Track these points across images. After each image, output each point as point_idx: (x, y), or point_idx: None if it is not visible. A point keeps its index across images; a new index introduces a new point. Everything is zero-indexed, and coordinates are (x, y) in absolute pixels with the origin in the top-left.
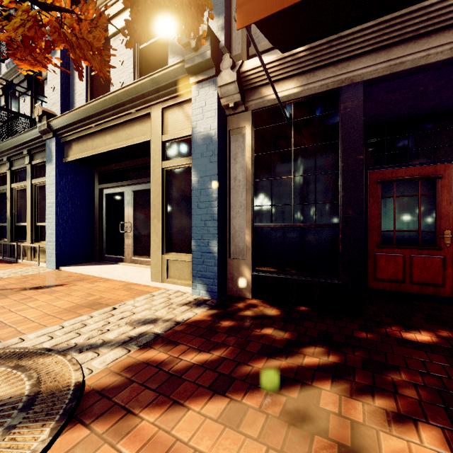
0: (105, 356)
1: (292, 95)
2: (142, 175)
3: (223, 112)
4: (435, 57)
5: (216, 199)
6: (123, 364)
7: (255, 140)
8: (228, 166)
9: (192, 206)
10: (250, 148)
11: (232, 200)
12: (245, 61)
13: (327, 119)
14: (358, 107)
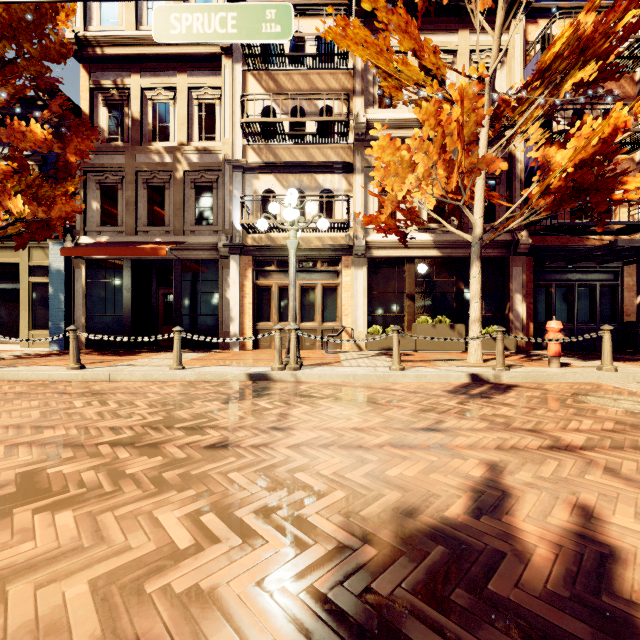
0: (7, 356)
1: (104, 258)
2: (8, 277)
3: (69, 258)
4: (151, 258)
5: (64, 302)
6: (16, 357)
7: (88, 274)
8: (73, 285)
9: (50, 304)
10: (85, 278)
11: (76, 302)
12: (82, 236)
13: (119, 271)
14: (129, 269)
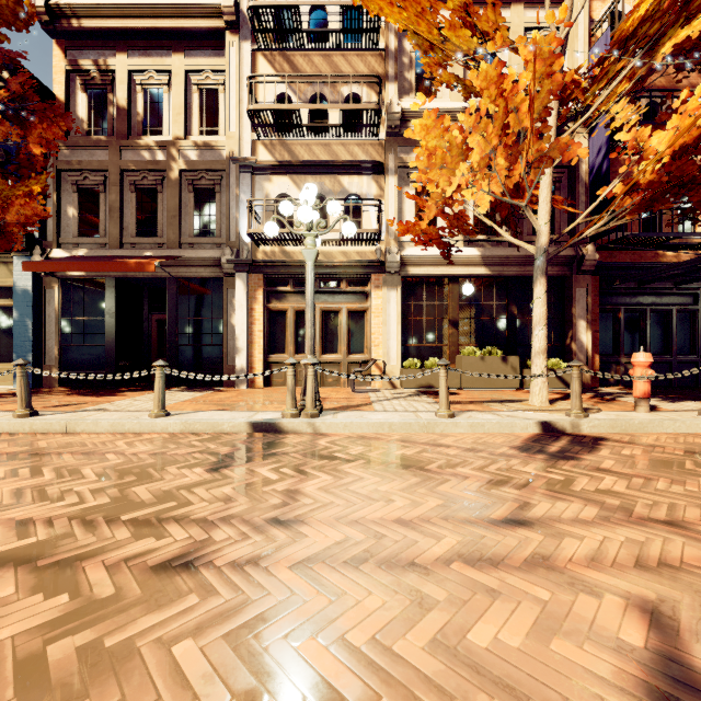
0: None
1: (82, 276)
2: None
3: (39, 276)
4: (140, 276)
5: (32, 329)
6: None
7: (63, 295)
8: (44, 308)
9: (14, 332)
10: (59, 300)
11: (47, 329)
12: (54, 249)
13: (101, 292)
14: (113, 289)
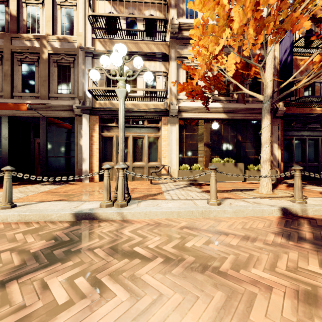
0: None
1: None
2: None
3: None
4: (23, 115)
5: None
6: None
7: None
8: None
9: None
10: None
11: None
12: None
13: None
14: (6, 123)
